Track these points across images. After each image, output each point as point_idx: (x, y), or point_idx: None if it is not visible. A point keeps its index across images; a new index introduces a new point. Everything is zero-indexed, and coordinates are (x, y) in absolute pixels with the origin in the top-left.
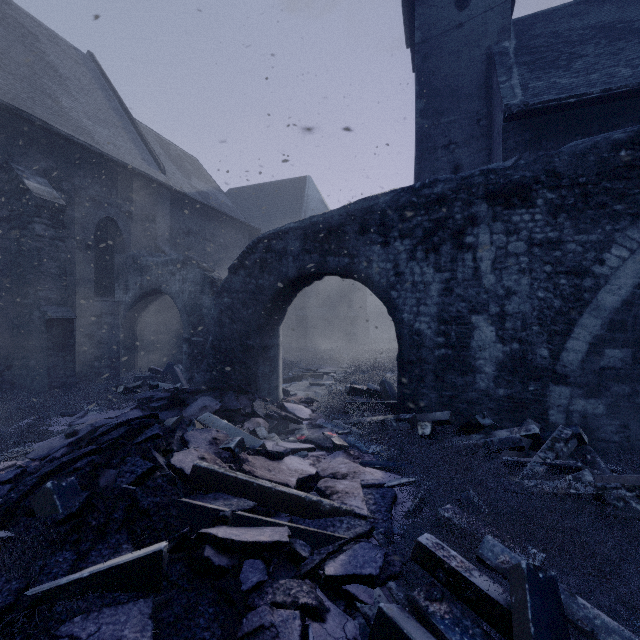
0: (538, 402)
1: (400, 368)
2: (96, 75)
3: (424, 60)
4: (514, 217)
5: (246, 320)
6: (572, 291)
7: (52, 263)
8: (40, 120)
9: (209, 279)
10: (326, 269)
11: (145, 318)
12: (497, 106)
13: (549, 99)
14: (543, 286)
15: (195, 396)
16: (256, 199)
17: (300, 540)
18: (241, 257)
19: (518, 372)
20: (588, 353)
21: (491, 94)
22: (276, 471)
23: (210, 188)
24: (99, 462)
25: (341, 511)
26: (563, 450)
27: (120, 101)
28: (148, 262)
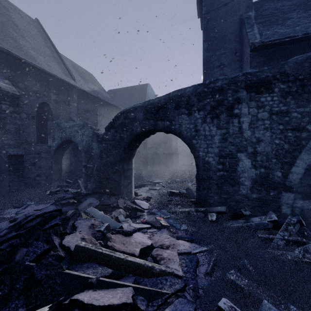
0: (275, 201)
1: (197, 182)
2: (39, 30)
3: (207, 22)
4: (261, 98)
5: (114, 156)
6: (295, 139)
7: (12, 125)
8: (6, 50)
9: (96, 134)
10: (157, 128)
11: (64, 154)
12: (246, 44)
13: (275, 39)
14: (278, 137)
15: (85, 197)
16: (122, 95)
17: (140, 296)
18: (112, 122)
19: (264, 185)
20: (304, 174)
21: (242, 39)
22: (128, 244)
23: (99, 89)
24: (17, 244)
25: (166, 273)
26: (293, 230)
27: (52, 43)
28: (65, 125)
